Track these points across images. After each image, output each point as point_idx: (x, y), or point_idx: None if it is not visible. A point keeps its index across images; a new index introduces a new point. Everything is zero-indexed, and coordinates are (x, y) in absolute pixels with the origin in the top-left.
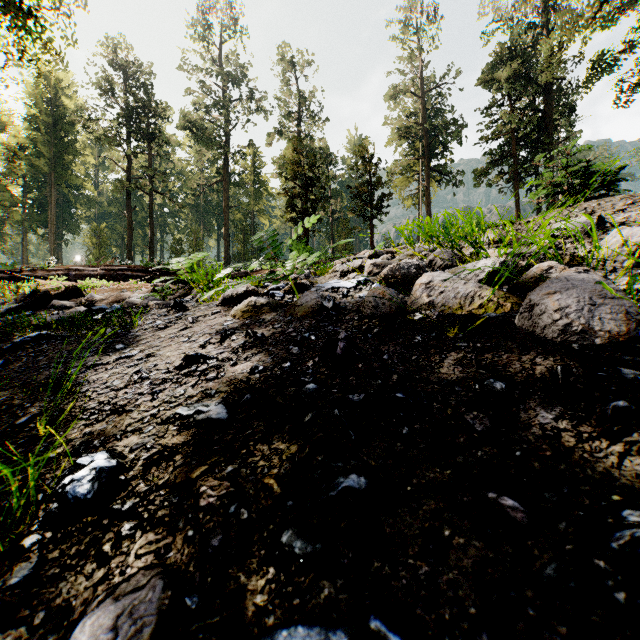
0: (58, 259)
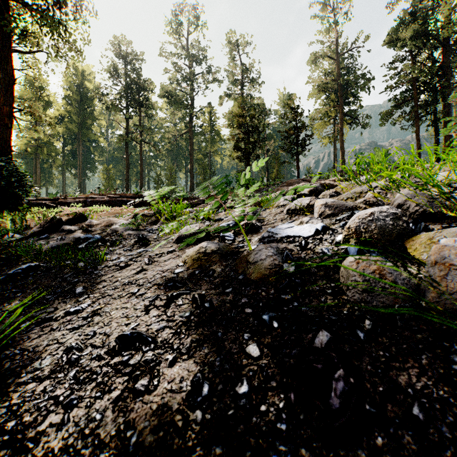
0: (83, 189)
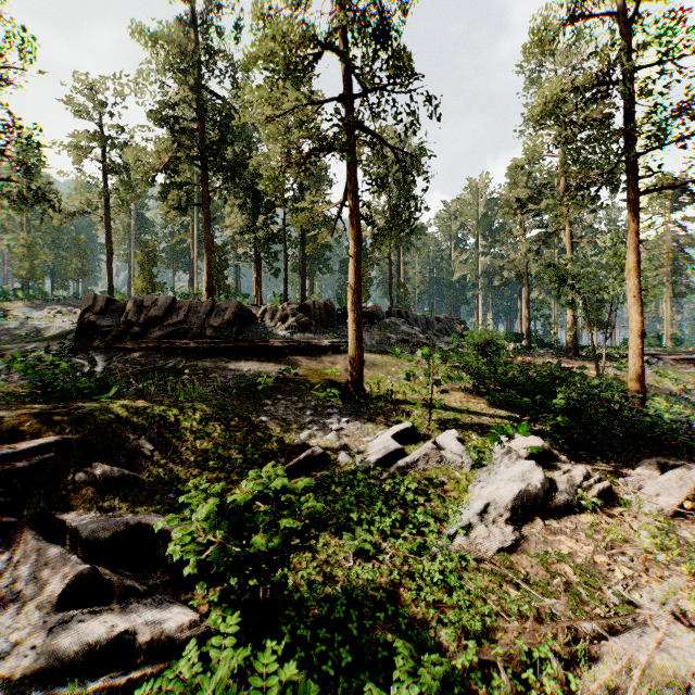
0: None
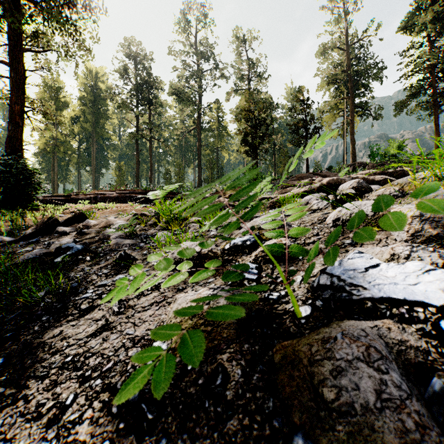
0: (97, 185)
